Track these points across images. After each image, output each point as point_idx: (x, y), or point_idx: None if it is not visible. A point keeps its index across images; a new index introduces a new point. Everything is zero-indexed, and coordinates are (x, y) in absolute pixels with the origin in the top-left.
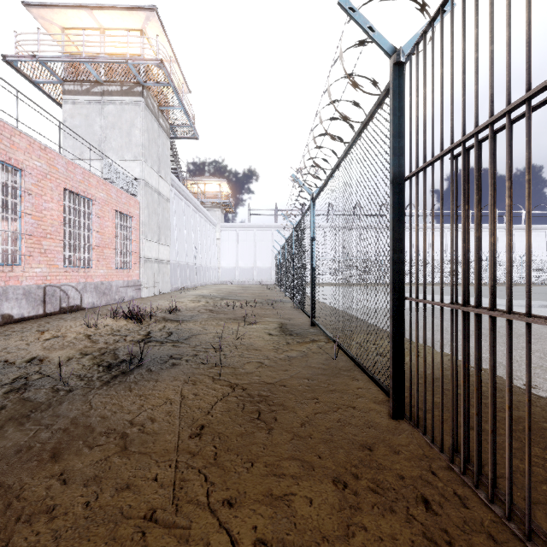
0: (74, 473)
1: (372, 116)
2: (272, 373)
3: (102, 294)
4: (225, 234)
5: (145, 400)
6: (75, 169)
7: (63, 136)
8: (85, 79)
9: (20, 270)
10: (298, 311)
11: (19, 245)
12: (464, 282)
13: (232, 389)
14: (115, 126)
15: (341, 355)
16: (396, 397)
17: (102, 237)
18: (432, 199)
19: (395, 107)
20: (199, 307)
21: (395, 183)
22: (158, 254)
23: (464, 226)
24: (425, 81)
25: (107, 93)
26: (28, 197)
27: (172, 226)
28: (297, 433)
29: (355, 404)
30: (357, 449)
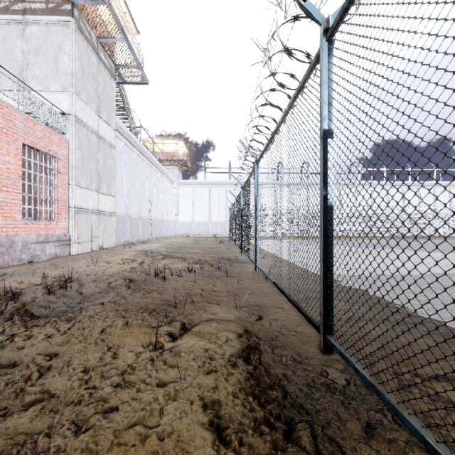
0: None
1: None
2: None
3: None
4: (182, 190)
5: None
6: None
7: None
8: None
9: None
10: (267, 284)
11: None
12: None
13: None
14: (39, 50)
15: None
16: None
17: None
18: None
19: None
20: (121, 273)
21: None
22: (97, 204)
23: None
24: None
25: (29, 11)
26: None
27: (120, 177)
28: None
29: None
30: None
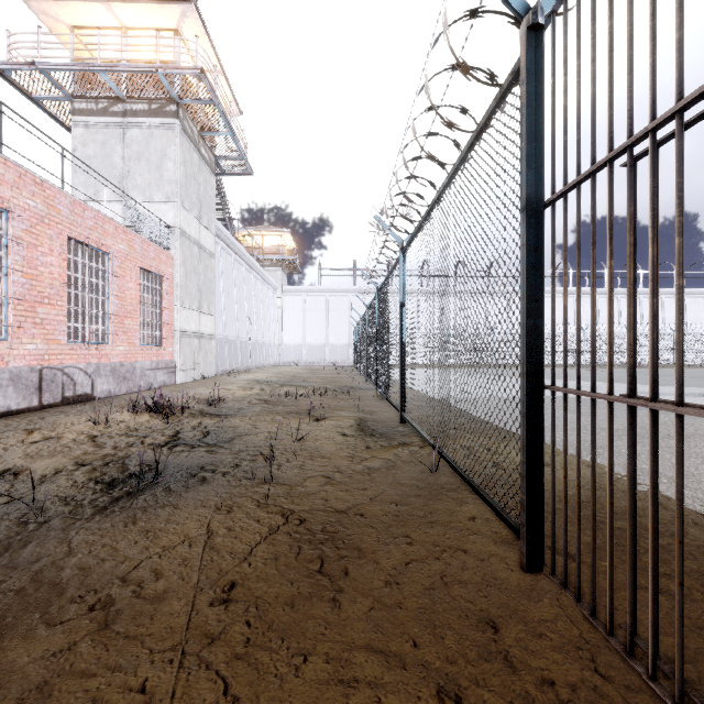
0: (11, 676)
1: (490, 118)
2: (344, 493)
3: (121, 379)
4: (288, 301)
5: (153, 539)
6: (84, 212)
7: (73, 170)
8: (101, 95)
9: (6, 347)
10: (383, 402)
11: (4, 313)
12: (654, 362)
13: (285, 520)
14: (142, 156)
15: (443, 465)
16: (530, 539)
17: (122, 303)
18: (592, 231)
19: (529, 94)
20: (251, 396)
21: (529, 210)
22: (199, 326)
23: (654, 269)
24: (579, 48)
25: (130, 113)
26: (17, 248)
27: (218, 290)
28: (380, 598)
29: (468, 546)
30: (474, 627)
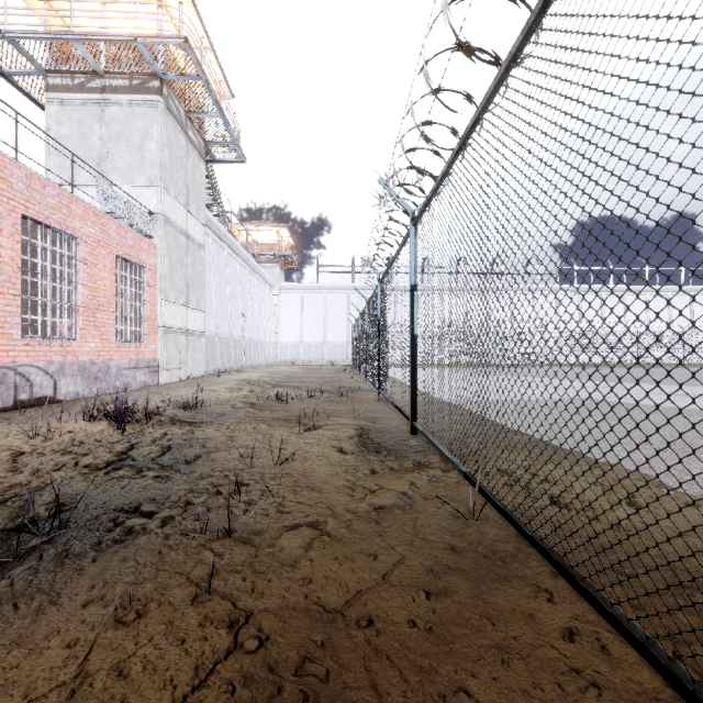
0: None
1: None
2: (339, 566)
3: (92, 379)
4: (285, 298)
5: None
6: (45, 188)
7: (46, 151)
8: (77, 70)
9: None
10: (387, 406)
11: None
12: None
13: (232, 638)
14: (122, 136)
15: (481, 504)
16: None
17: (94, 294)
18: None
19: None
20: (237, 399)
21: None
22: (186, 322)
23: None
24: None
25: (109, 89)
26: None
27: (208, 285)
28: None
29: None
30: None
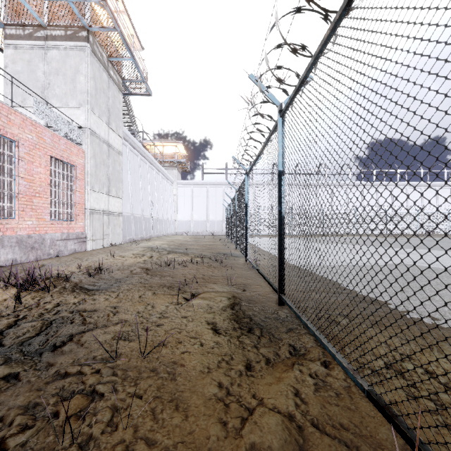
0: None
1: None
2: None
3: (29, 249)
4: (181, 190)
5: None
6: None
7: (4, 82)
8: (27, 23)
9: None
10: (253, 271)
11: None
12: None
13: None
14: (59, 72)
15: (403, 450)
16: None
17: (31, 184)
18: None
19: None
20: (137, 264)
21: None
22: (108, 206)
23: None
24: None
25: (50, 38)
26: None
27: (126, 180)
28: None
29: None
30: None
